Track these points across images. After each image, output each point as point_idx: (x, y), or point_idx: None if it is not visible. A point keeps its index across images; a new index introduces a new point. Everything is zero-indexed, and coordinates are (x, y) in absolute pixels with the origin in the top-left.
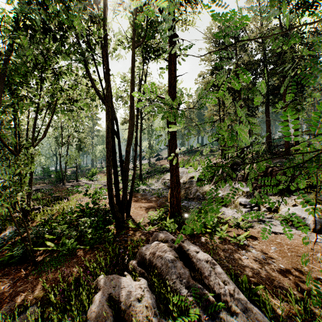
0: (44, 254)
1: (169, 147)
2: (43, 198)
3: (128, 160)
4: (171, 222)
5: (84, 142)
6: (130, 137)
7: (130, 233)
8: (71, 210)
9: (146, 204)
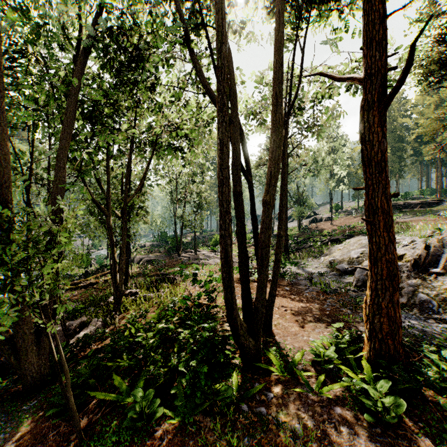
0: (106, 405)
1: (367, 190)
2: (151, 274)
3: (267, 222)
4: (374, 376)
5: (205, 197)
6: (272, 170)
7: (272, 389)
8: (173, 304)
9: (301, 306)
